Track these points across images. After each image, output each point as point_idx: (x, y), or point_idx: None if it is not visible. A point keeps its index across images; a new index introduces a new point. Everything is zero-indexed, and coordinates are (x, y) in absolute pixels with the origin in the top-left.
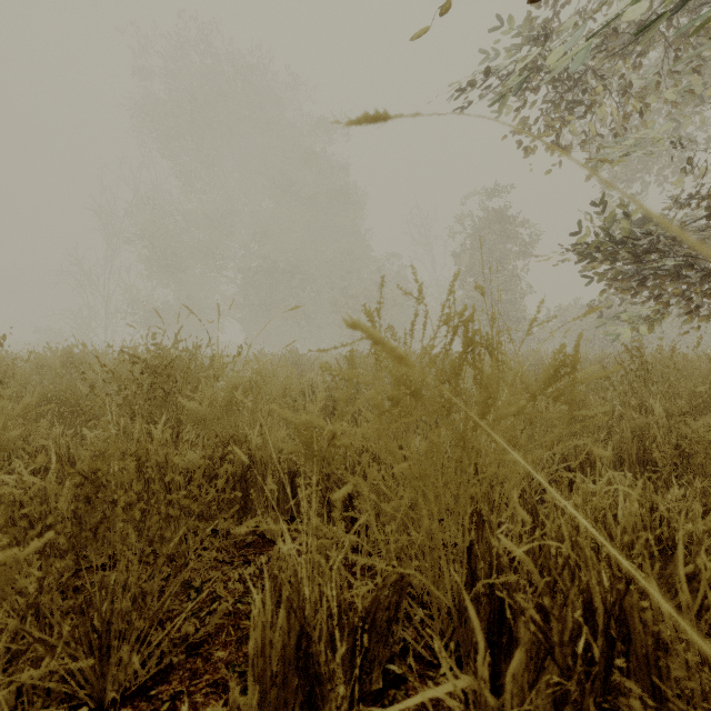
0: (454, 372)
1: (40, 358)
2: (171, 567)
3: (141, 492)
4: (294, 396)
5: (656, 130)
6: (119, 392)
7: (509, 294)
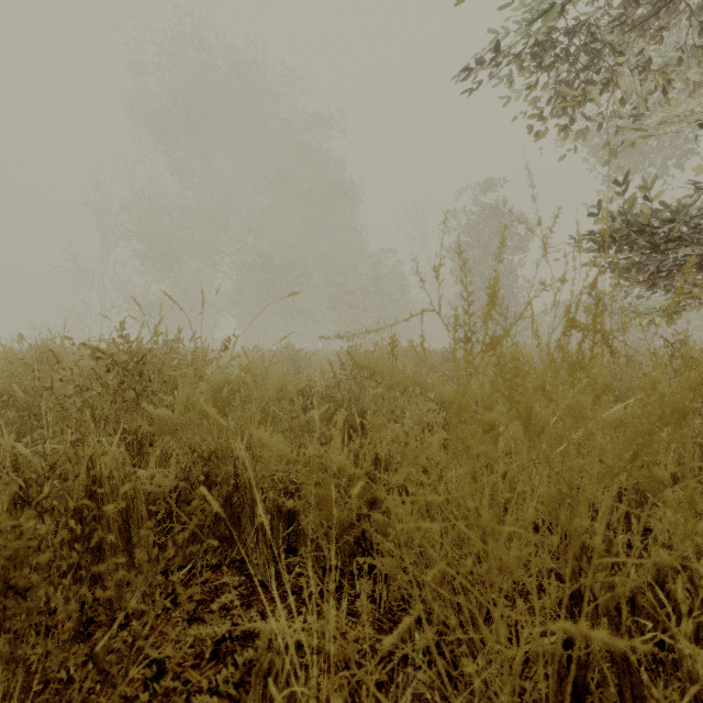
0: (571, 373)
1: (9, 353)
2: (129, 628)
3: (55, 560)
4: (291, 395)
5: (683, 106)
6: (76, 394)
7: (507, 290)
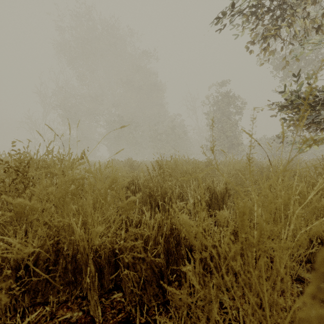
0: None
1: None
2: None
3: None
4: (126, 184)
5: None
6: None
7: (234, 132)
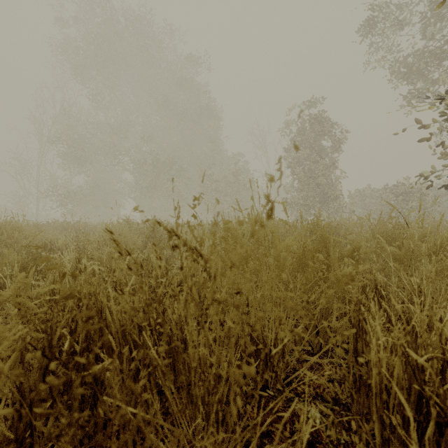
0: None
1: None
2: None
3: None
4: None
5: None
6: None
7: (329, 178)
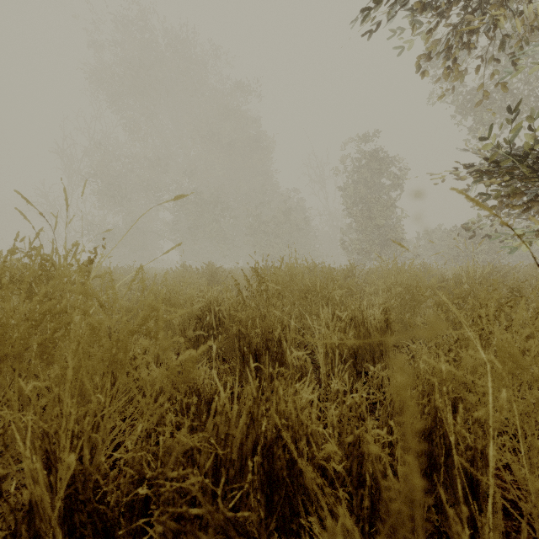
0: None
1: None
2: None
3: None
4: (196, 312)
5: None
6: None
7: (390, 220)
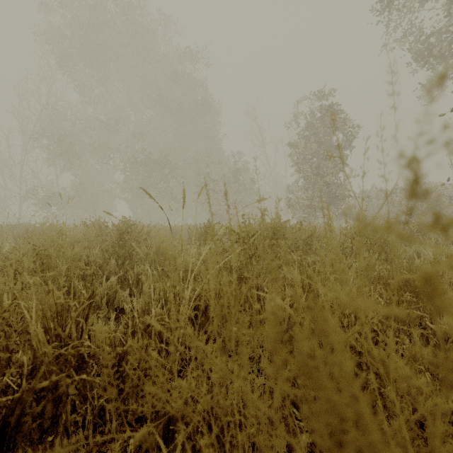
0: None
1: None
2: None
3: None
4: None
5: None
6: None
7: (336, 177)
